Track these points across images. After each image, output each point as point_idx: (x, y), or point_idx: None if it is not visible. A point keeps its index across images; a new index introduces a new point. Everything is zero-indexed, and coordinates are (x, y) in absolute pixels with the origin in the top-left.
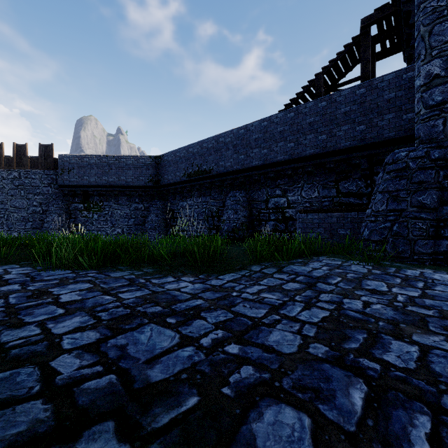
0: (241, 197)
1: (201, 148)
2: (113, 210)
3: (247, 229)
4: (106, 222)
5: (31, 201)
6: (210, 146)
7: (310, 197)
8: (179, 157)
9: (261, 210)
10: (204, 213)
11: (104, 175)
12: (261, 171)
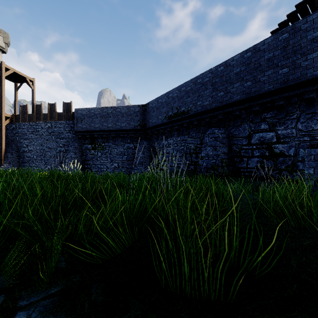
0: (220, 133)
1: (180, 92)
2: (111, 149)
3: (227, 165)
4: (107, 158)
5: (58, 143)
6: (188, 89)
7: (310, 129)
8: (161, 103)
9: (242, 146)
10: (183, 150)
11: (105, 122)
12: (243, 105)
